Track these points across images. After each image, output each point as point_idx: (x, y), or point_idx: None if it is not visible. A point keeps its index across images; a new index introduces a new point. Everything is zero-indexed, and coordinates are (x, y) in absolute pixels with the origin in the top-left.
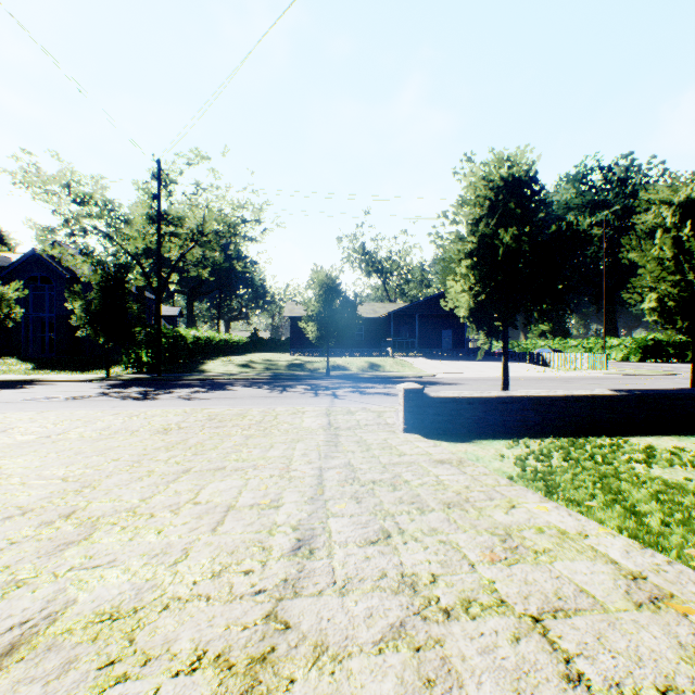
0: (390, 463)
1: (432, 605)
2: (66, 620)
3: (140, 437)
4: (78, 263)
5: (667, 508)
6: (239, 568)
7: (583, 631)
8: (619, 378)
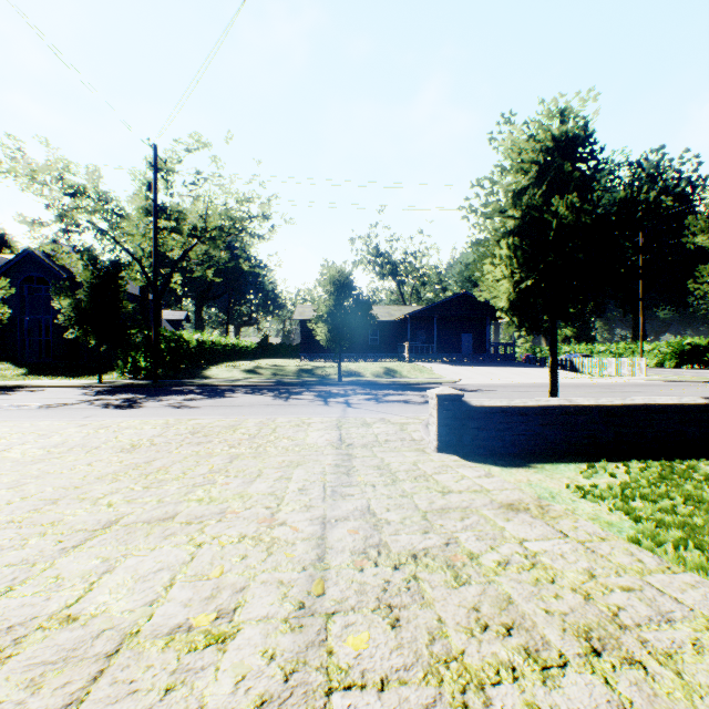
0: (432, 509)
1: None
2: None
3: (95, 456)
4: (74, 261)
5: None
6: None
7: None
8: (666, 385)
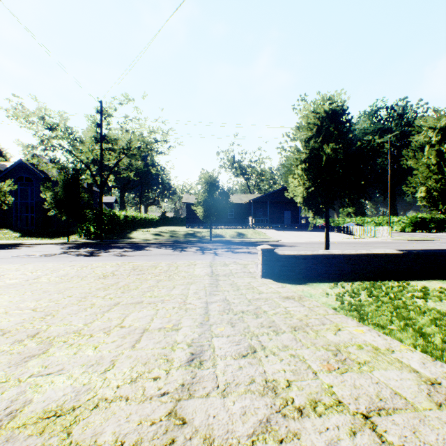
0: (253, 298)
1: (289, 405)
2: (23, 416)
3: (87, 281)
4: (49, 168)
5: (443, 330)
6: (150, 375)
7: (402, 426)
8: (399, 242)
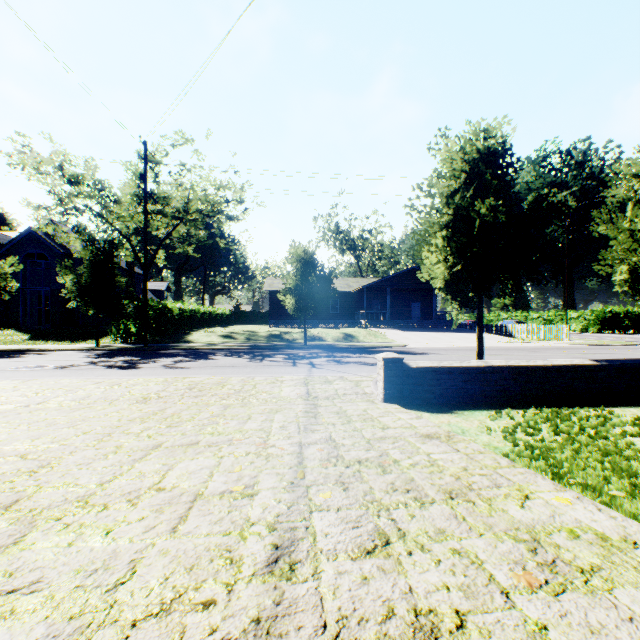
0: (374, 437)
1: None
2: None
3: (118, 406)
4: (71, 240)
5: None
6: (197, 597)
7: None
8: (583, 348)
